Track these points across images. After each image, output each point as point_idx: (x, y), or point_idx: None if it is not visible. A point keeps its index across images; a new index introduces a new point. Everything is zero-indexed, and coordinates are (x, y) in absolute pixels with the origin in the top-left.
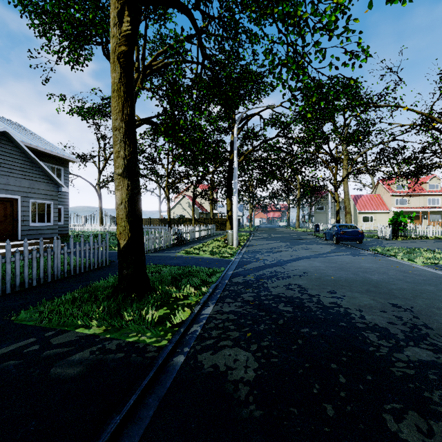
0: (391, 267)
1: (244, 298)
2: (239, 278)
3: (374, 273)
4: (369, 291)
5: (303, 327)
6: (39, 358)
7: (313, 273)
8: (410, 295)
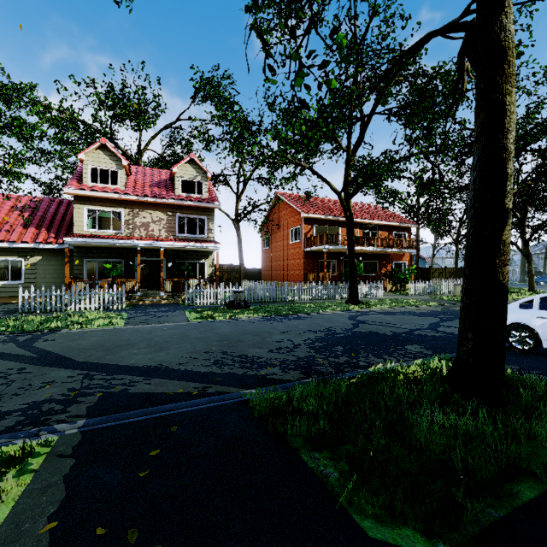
0: (145, 331)
1: (348, 359)
2: (284, 375)
3: (182, 334)
4: (260, 335)
5: (358, 343)
6: (541, 371)
7: (210, 349)
8: (254, 330)
